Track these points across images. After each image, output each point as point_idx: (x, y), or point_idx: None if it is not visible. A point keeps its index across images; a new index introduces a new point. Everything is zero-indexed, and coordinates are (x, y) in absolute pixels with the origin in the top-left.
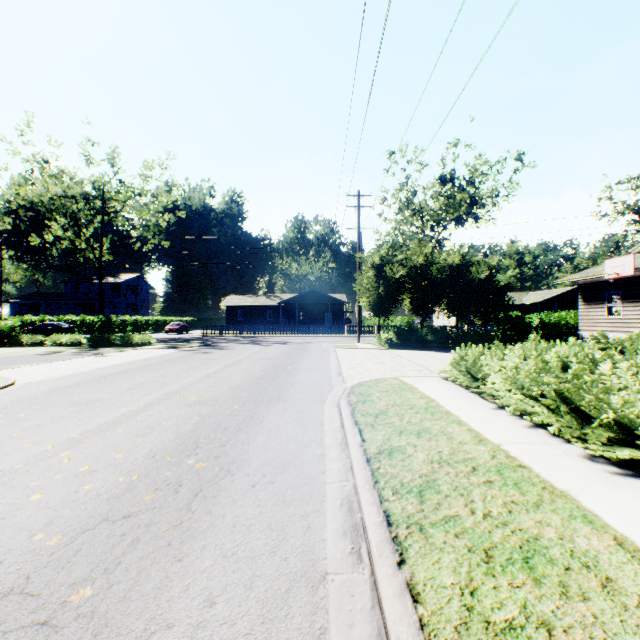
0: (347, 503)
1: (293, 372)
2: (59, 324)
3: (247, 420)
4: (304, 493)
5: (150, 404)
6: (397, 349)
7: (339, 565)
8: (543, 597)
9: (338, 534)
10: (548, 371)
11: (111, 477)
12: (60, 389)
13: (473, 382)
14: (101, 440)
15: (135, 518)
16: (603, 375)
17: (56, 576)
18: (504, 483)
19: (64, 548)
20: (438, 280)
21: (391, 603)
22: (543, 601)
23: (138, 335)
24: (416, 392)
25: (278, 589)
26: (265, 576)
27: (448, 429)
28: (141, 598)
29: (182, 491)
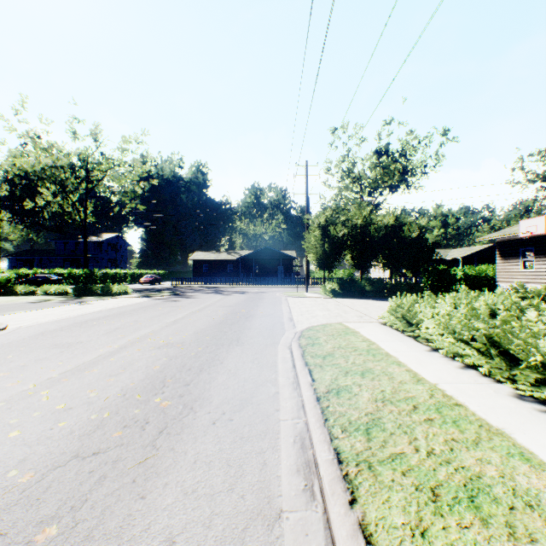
0: (300, 440)
1: (250, 318)
2: (49, 276)
3: (209, 361)
4: (260, 430)
5: (124, 346)
6: (340, 298)
7: (293, 503)
8: (492, 539)
9: (292, 471)
10: (479, 318)
11: (84, 415)
12: (46, 333)
13: (408, 327)
14: (78, 379)
15: (103, 455)
16: (529, 321)
17: (24, 514)
18: (443, 421)
19: (35, 485)
20: (375, 238)
21: (345, 545)
22: (492, 543)
23: (116, 286)
24: (358, 336)
25: (235, 528)
26: (223, 514)
27: (389, 370)
28: (104, 537)
29: (148, 428)
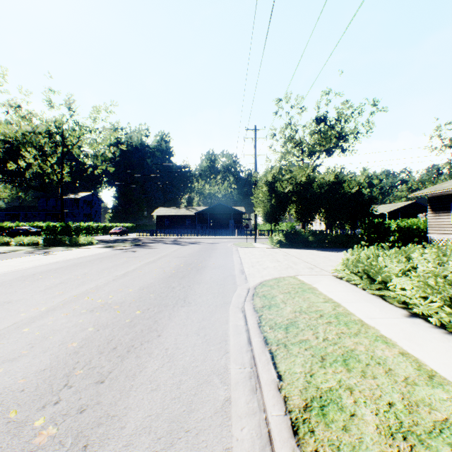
0: None
1: (201, 270)
2: (29, 229)
3: (144, 333)
4: None
5: (52, 308)
6: (286, 248)
7: None
8: None
9: None
10: None
11: None
12: None
13: (371, 283)
14: None
15: None
16: None
17: None
18: None
19: None
20: (318, 194)
21: None
22: None
23: (83, 237)
24: (318, 294)
25: None
26: None
27: (377, 353)
28: None
29: None
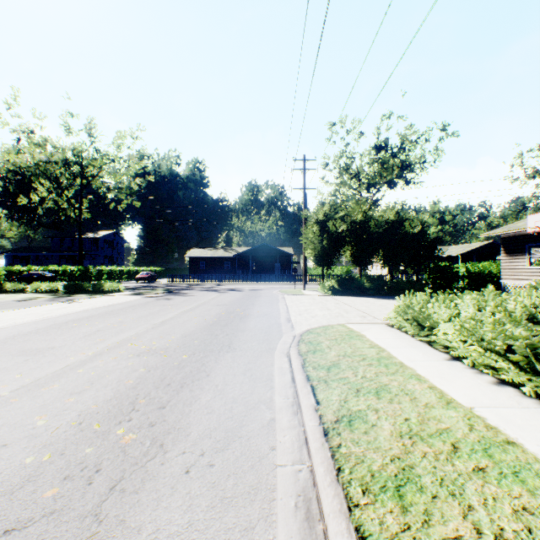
0: (303, 503)
1: (245, 318)
2: (43, 273)
3: (193, 373)
4: (249, 484)
5: (99, 353)
6: (339, 296)
7: None
8: None
9: None
10: (519, 324)
11: (17, 457)
12: (17, 336)
13: (420, 330)
14: (30, 400)
15: (18, 535)
16: None
17: None
18: (500, 473)
19: None
20: (375, 234)
21: None
22: None
23: (109, 283)
24: (365, 340)
25: None
26: None
27: (408, 386)
28: None
29: (96, 481)
